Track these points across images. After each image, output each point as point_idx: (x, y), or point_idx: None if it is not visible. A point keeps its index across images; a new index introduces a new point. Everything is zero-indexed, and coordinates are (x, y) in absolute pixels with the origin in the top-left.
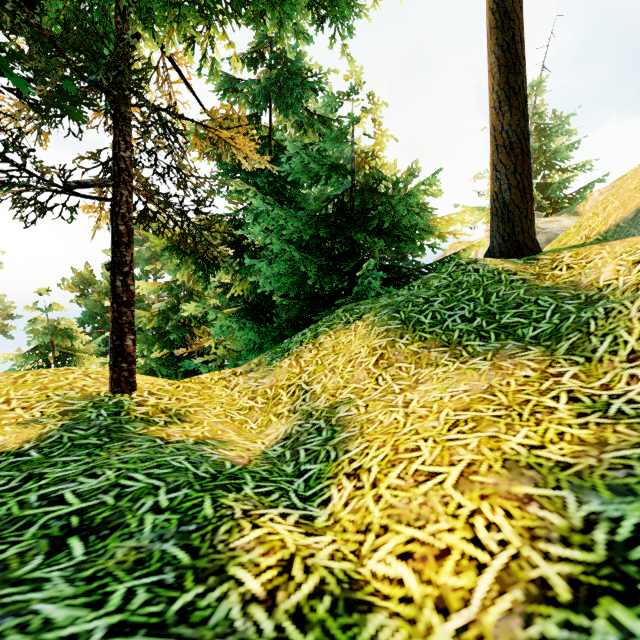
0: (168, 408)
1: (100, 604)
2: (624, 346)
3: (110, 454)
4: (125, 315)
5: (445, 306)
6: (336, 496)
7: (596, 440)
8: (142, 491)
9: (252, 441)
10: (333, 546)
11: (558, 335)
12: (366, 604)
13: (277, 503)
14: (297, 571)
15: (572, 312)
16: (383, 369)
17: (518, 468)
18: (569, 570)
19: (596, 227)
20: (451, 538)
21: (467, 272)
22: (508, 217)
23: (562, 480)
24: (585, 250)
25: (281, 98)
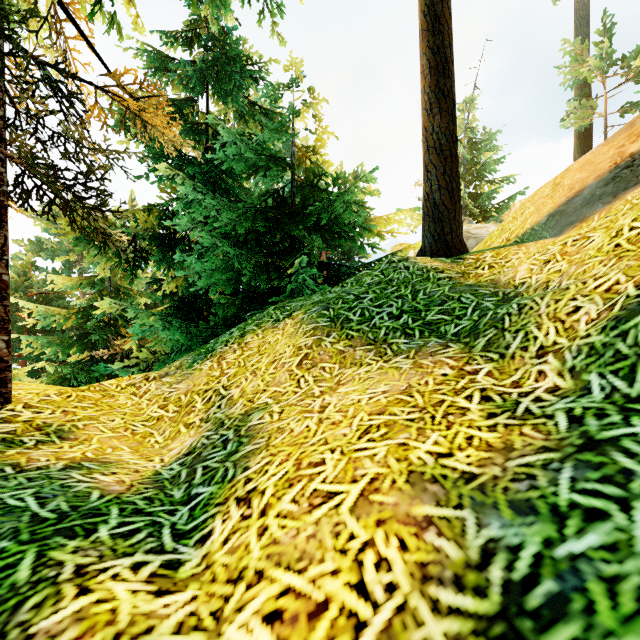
0: (47, 424)
1: None
2: (534, 342)
3: None
4: None
5: (374, 303)
6: (218, 529)
7: (503, 445)
8: None
9: (148, 459)
10: (189, 608)
11: (476, 332)
12: None
13: (137, 547)
14: None
15: (491, 309)
16: (306, 370)
17: (422, 482)
18: (458, 628)
19: (515, 230)
20: (333, 585)
21: (398, 269)
22: (438, 217)
23: (465, 496)
24: (505, 250)
25: (218, 83)
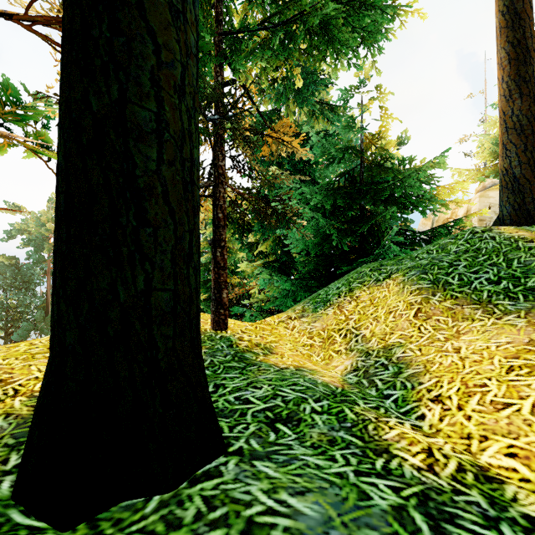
0: (258, 343)
1: (334, 460)
2: None
3: (255, 374)
4: (222, 276)
5: (469, 270)
6: (428, 414)
7: None
8: (297, 400)
9: (328, 370)
10: (448, 445)
11: None
12: (498, 479)
13: (388, 415)
14: (439, 456)
15: None
16: (423, 320)
17: None
18: None
19: None
20: None
21: (484, 239)
22: (518, 189)
23: None
24: None
25: (299, 95)
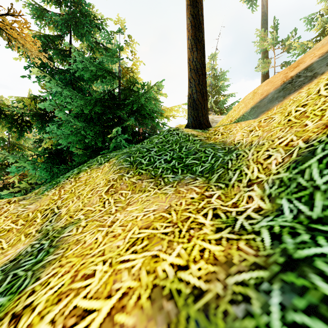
0: None
1: None
2: (245, 176)
3: None
4: None
5: (157, 153)
6: None
7: (225, 258)
8: None
9: None
10: None
11: (213, 170)
12: None
13: None
14: None
15: (221, 157)
16: (110, 195)
17: (161, 299)
18: None
19: (235, 116)
20: None
21: (173, 135)
22: (196, 107)
23: (191, 319)
24: (229, 126)
25: (76, 28)
